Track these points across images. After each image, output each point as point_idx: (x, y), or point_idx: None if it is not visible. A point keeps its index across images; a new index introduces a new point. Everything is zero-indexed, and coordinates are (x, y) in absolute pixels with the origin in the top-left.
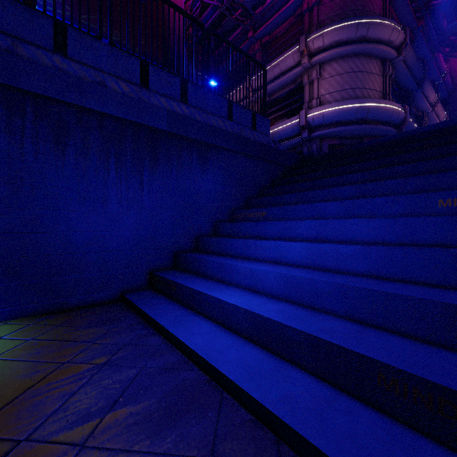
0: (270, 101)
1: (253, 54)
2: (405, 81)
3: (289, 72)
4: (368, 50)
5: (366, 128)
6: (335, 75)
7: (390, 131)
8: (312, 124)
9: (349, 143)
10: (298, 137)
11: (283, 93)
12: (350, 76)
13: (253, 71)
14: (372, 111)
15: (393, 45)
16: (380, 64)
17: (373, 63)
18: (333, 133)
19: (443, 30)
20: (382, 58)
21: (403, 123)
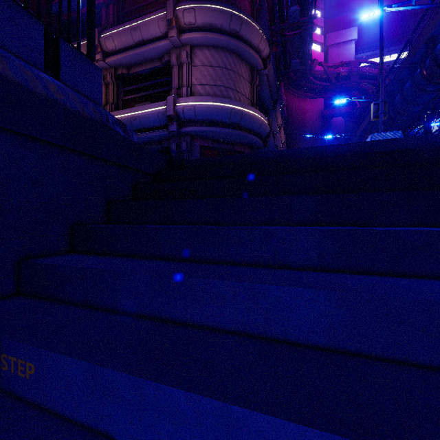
0: (128, 74)
1: (105, 5)
2: (266, 97)
3: (153, 43)
4: (240, 49)
5: (239, 135)
6: (207, 65)
7: (259, 143)
8: (182, 116)
9: (221, 148)
10: (164, 129)
11: (146, 70)
12: (223, 72)
13: (105, 27)
14: (245, 117)
15: (261, 55)
16: (250, 71)
17: (243, 67)
18: (206, 132)
19: (288, 64)
20: (251, 65)
21: (268, 137)
